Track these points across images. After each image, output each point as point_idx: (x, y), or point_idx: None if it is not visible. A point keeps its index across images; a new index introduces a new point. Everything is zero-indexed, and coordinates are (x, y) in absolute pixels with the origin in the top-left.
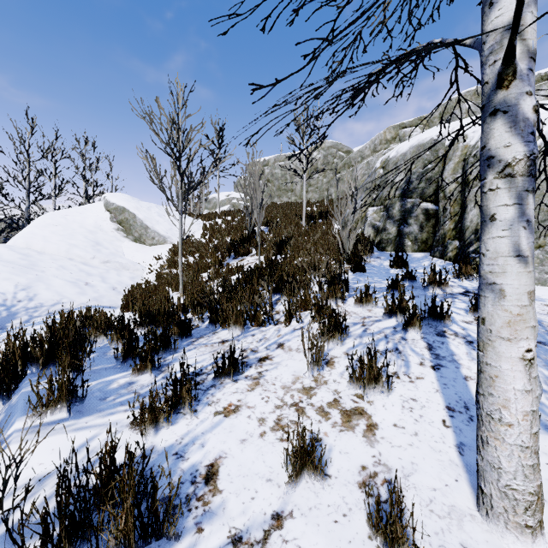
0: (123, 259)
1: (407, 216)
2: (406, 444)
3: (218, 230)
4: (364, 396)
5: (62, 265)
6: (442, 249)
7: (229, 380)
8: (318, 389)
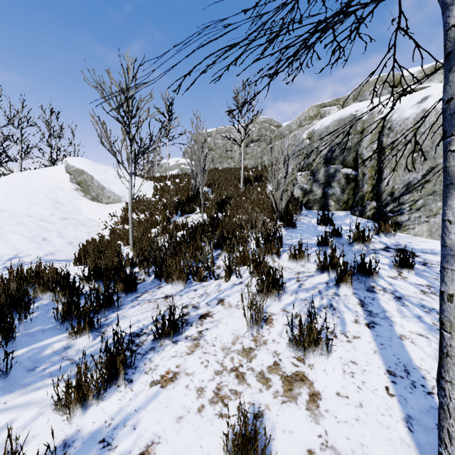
0: (81, 216)
1: (330, 180)
2: (352, 419)
3: (167, 191)
4: (305, 360)
5: (21, 221)
6: (361, 209)
7: (169, 341)
8: (257, 350)
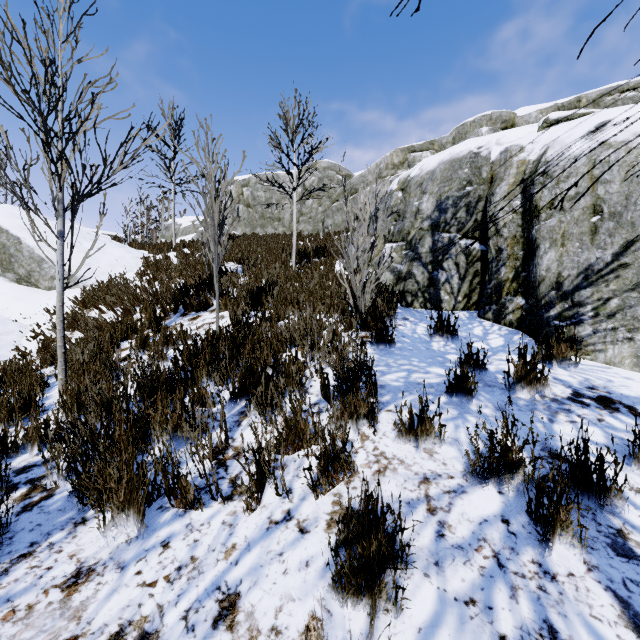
0: None
1: (442, 257)
2: None
3: (166, 268)
4: None
5: None
6: (497, 308)
7: None
8: None
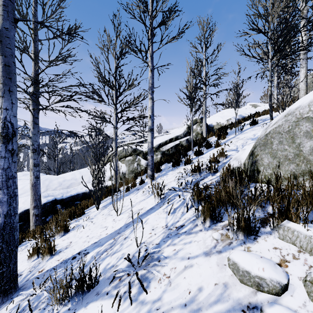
0: None
1: None
2: None
3: None
4: None
5: None
6: None
7: None
8: None
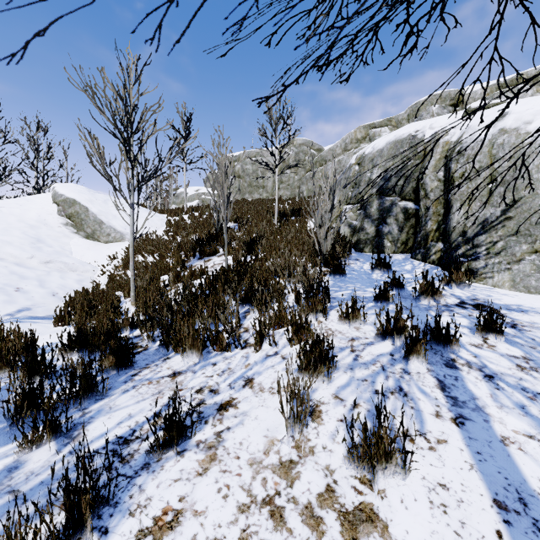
0: (70, 259)
1: (385, 215)
2: None
3: (183, 227)
4: (373, 486)
5: None
6: (424, 251)
7: (172, 452)
8: (301, 464)
